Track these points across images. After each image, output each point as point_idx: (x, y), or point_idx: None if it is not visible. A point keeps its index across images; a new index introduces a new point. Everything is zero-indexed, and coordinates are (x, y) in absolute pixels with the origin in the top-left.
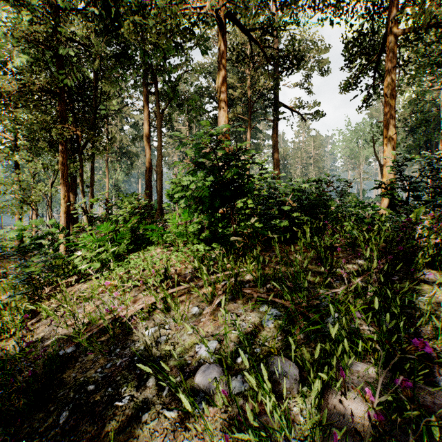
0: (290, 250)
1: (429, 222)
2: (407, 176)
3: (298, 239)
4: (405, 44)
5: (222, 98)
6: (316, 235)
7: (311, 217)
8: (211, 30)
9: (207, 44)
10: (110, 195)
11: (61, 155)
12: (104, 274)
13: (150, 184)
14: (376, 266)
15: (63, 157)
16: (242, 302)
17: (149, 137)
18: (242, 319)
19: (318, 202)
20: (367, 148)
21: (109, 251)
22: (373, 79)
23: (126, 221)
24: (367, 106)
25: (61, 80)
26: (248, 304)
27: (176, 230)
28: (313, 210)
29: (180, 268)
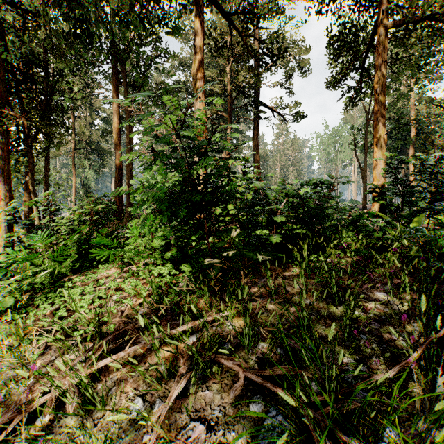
0: (284, 274)
1: (438, 234)
2: (402, 180)
3: (292, 257)
4: (395, 39)
5: (199, 86)
6: (314, 252)
7: (310, 231)
8: (189, 21)
9: (185, 36)
10: (54, 196)
11: (2, 147)
12: (16, 317)
13: (121, 183)
14: (409, 306)
15: (4, 149)
16: (219, 388)
17: (119, 131)
18: (218, 440)
19: (318, 211)
20: (342, 152)
21: (38, 275)
22: (361, 76)
23: (73, 230)
24: (354, 104)
25: (1, 55)
26: (229, 397)
27: (141, 240)
28: (312, 220)
29: (132, 305)
